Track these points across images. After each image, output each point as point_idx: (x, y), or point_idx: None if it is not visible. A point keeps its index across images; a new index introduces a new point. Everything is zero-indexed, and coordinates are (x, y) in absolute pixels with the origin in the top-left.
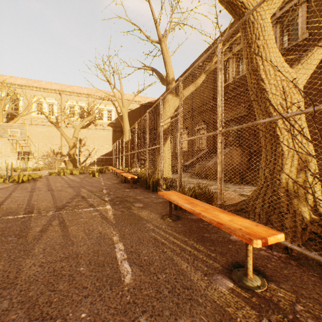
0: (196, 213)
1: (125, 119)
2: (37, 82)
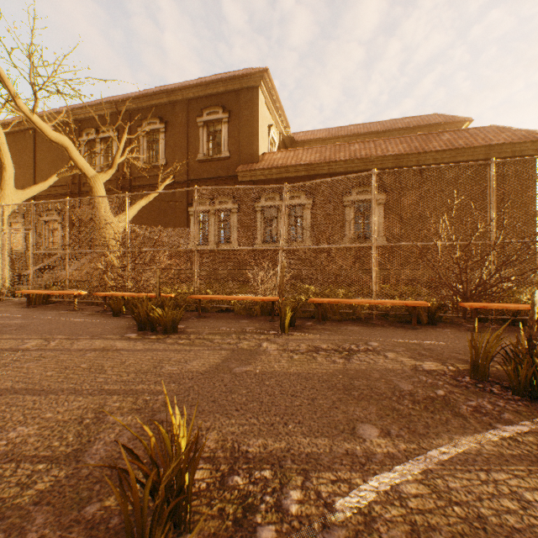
0: (52, 293)
1: None
2: None
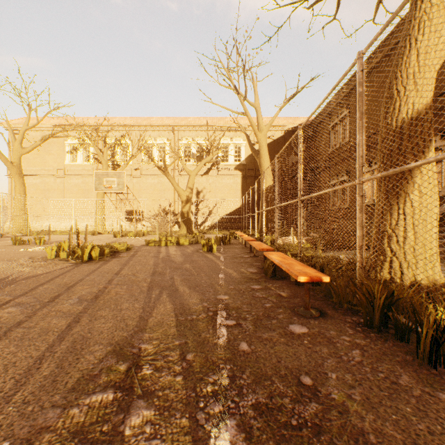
0: None
1: (263, 151)
2: (147, 119)
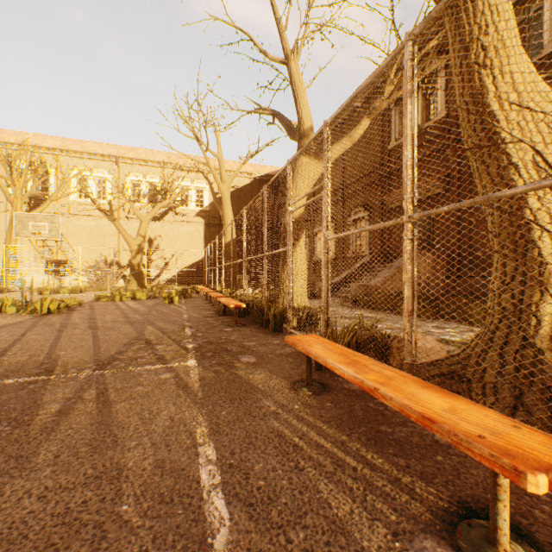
0: (367, 387)
1: (226, 204)
2: (79, 143)
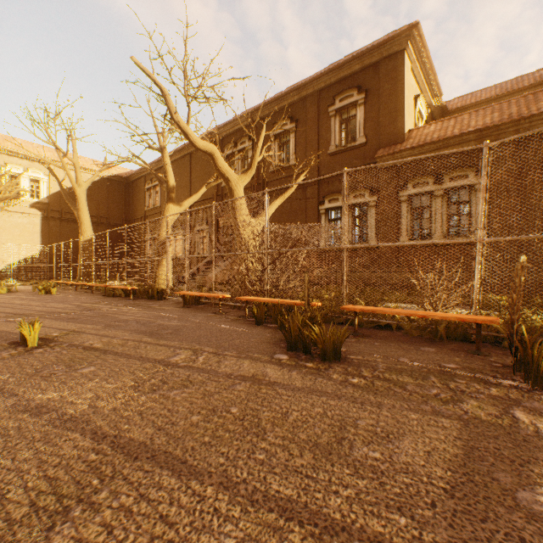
0: (201, 295)
1: (82, 205)
2: None
